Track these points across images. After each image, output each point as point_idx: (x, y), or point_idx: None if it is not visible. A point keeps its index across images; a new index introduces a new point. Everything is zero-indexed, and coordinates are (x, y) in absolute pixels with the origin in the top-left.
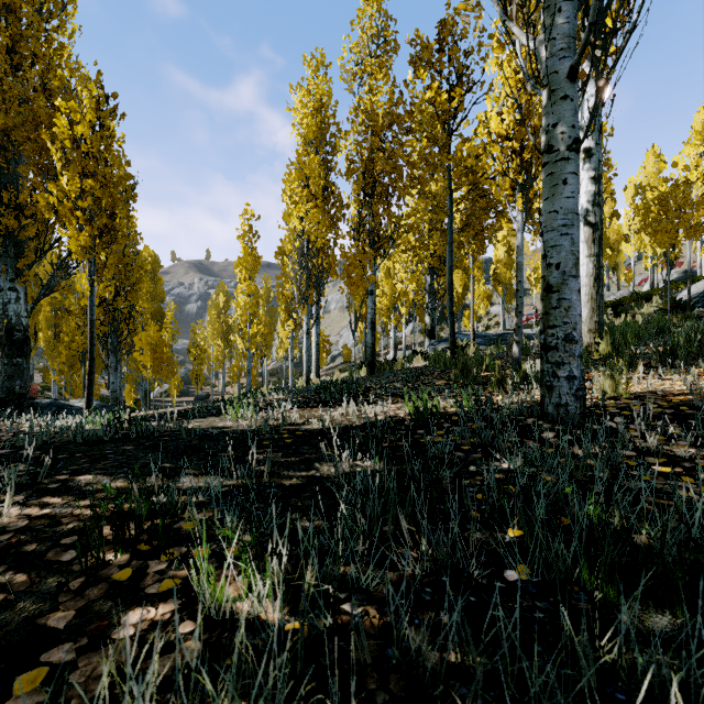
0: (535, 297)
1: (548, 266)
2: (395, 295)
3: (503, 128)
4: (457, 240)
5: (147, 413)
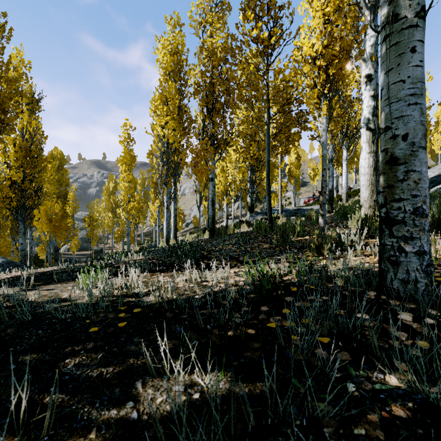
0: (311, 187)
1: (393, 138)
2: (227, 184)
3: (313, 50)
4: None
5: (27, 272)
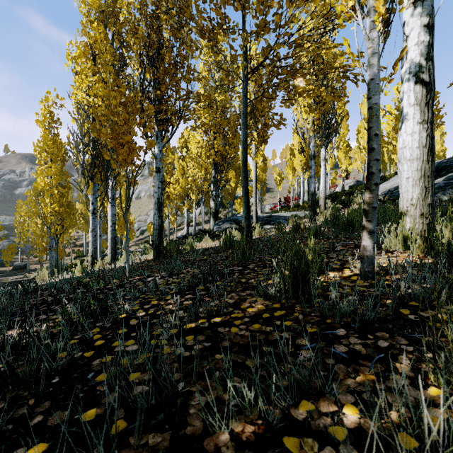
0: (275, 193)
1: None
2: (188, 186)
3: None
4: (235, 143)
5: None
